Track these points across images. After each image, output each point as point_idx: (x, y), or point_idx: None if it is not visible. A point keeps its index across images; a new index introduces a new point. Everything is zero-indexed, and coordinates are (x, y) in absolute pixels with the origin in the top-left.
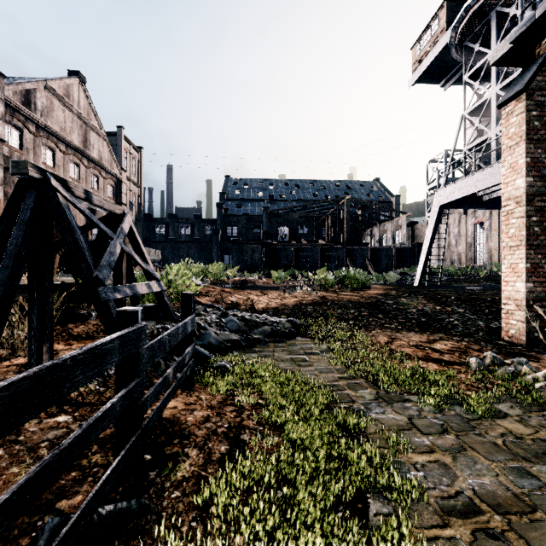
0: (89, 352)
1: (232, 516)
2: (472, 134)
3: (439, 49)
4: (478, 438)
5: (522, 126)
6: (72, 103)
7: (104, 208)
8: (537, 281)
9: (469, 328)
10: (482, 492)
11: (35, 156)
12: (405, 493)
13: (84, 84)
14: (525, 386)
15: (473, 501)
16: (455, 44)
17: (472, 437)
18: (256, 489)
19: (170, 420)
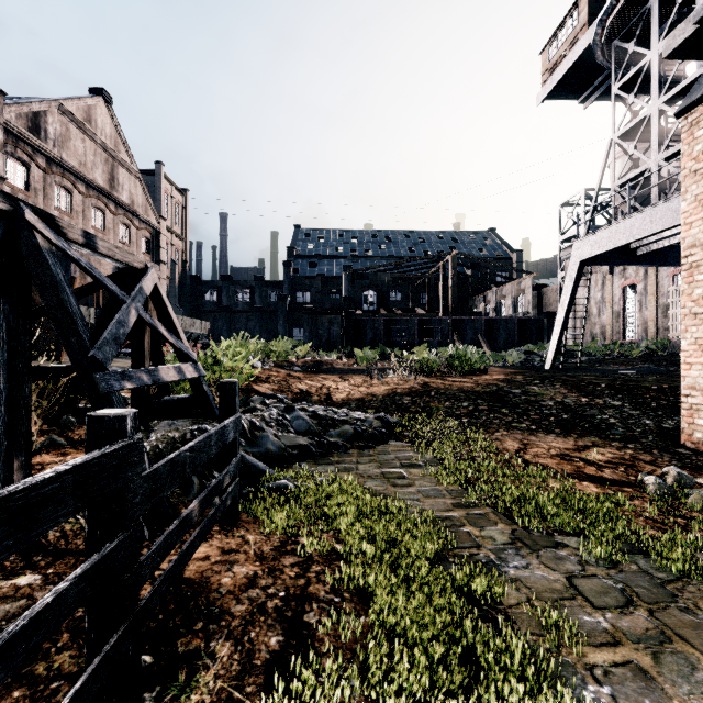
0: None
1: None
2: (624, 164)
3: (579, 51)
4: (685, 616)
5: None
6: (95, 130)
7: (116, 259)
8: None
9: (633, 430)
10: None
11: (46, 199)
12: None
13: (110, 106)
14: None
15: None
16: (600, 44)
17: (675, 614)
18: None
19: (194, 583)
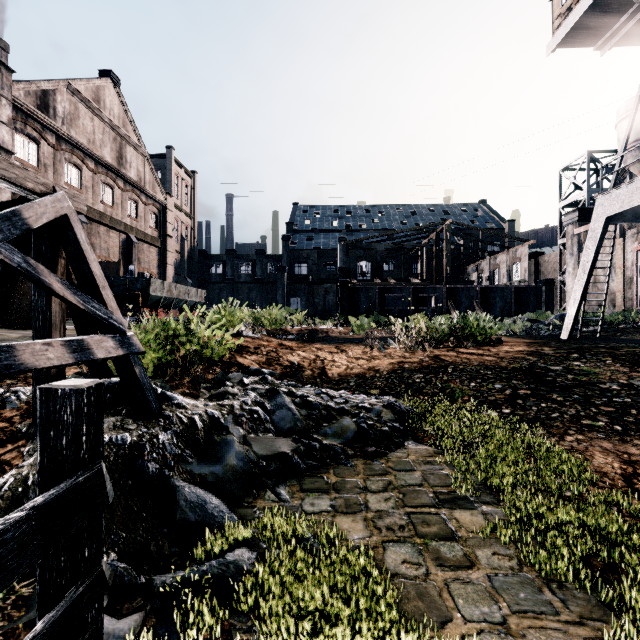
0: None
1: None
2: None
3: None
4: None
5: None
6: (104, 110)
7: None
8: None
9: None
10: None
11: (55, 174)
12: None
13: (118, 88)
14: None
15: None
16: None
17: None
18: None
19: None
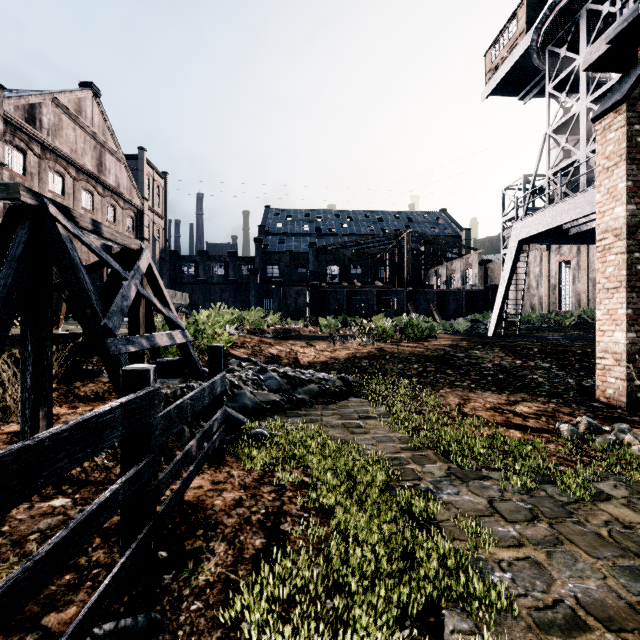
0: (78, 427)
1: (268, 638)
2: (557, 155)
3: (518, 54)
4: (576, 527)
5: (622, 143)
6: (85, 120)
7: (117, 242)
8: (639, 330)
9: (557, 387)
10: (587, 601)
11: (40, 182)
12: (489, 602)
13: (98, 98)
14: (630, 460)
15: (576, 613)
16: (537, 49)
17: (569, 526)
18: (299, 598)
19: (193, 504)
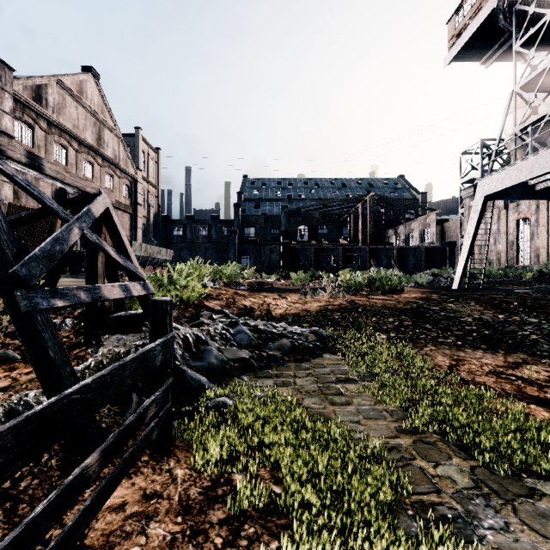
0: None
1: None
2: (525, 111)
3: (483, 17)
4: None
5: None
6: (86, 100)
7: (66, 183)
8: None
9: None
10: None
11: (47, 154)
12: None
13: (97, 81)
14: None
15: None
16: (503, 9)
17: None
18: None
19: None
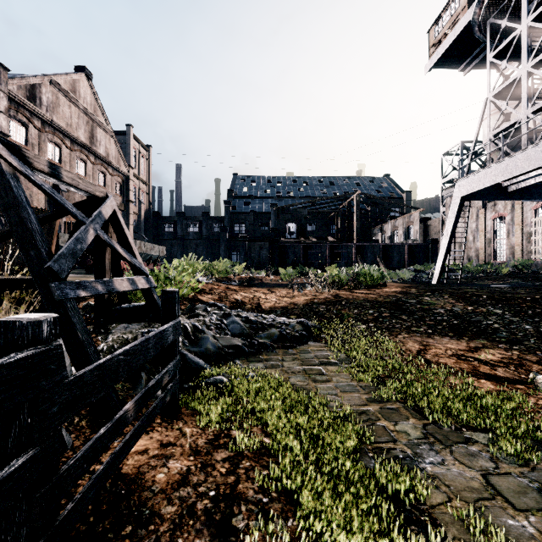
0: None
1: None
2: (498, 118)
3: (460, 28)
4: None
5: None
6: (79, 99)
7: (79, 188)
8: None
9: (515, 333)
10: None
11: (40, 152)
12: None
13: (90, 80)
14: None
15: None
16: (478, 22)
17: None
18: None
19: (129, 479)
